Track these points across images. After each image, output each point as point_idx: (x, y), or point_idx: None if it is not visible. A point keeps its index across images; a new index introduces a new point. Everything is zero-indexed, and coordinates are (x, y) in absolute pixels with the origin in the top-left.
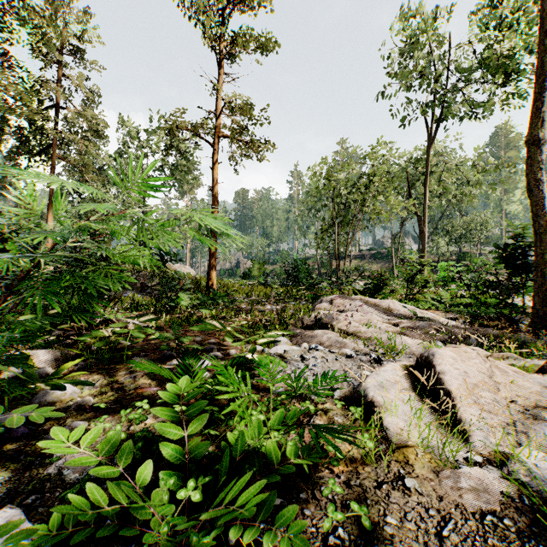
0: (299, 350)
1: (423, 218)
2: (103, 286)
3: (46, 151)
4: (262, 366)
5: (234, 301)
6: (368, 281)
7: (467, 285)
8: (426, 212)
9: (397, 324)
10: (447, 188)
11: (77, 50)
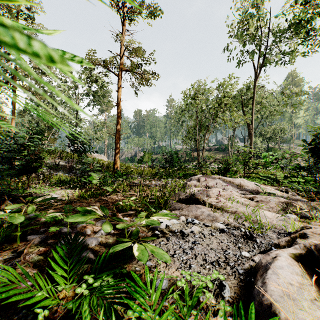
0: (178, 224)
1: (251, 125)
2: None
3: None
4: (140, 292)
5: (130, 178)
6: (214, 164)
7: (281, 167)
8: (253, 121)
9: (252, 198)
10: (265, 106)
11: (31, 17)
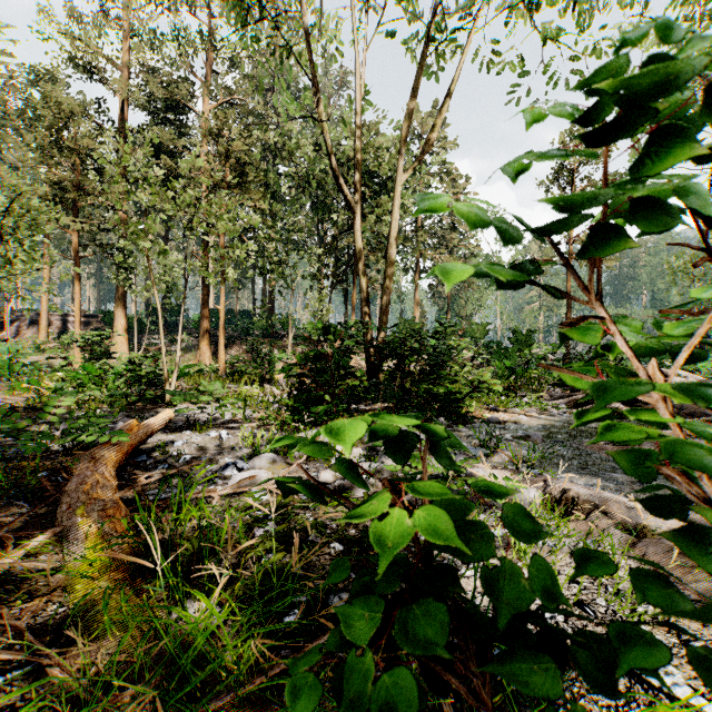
0: None
1: None
2: (545, 356)
3: None
4: None
5: None
6: None
7: None
8: None
9: None
10: None
11: None
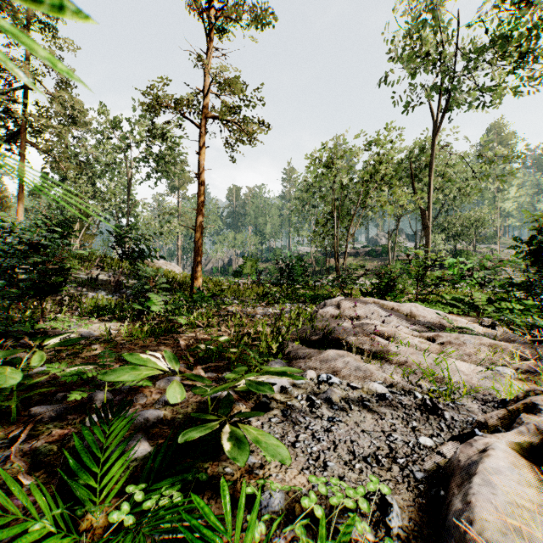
0: (303, 384)
1: (427, 211)
2: None
3: (19, 138)
4: (227, 534)
5: (220, 302)
6: (365, 279)
7: (479, 284)
8: (430, 205)
9: (433, 338)
10: (451, 180)
11: (51, 27)
